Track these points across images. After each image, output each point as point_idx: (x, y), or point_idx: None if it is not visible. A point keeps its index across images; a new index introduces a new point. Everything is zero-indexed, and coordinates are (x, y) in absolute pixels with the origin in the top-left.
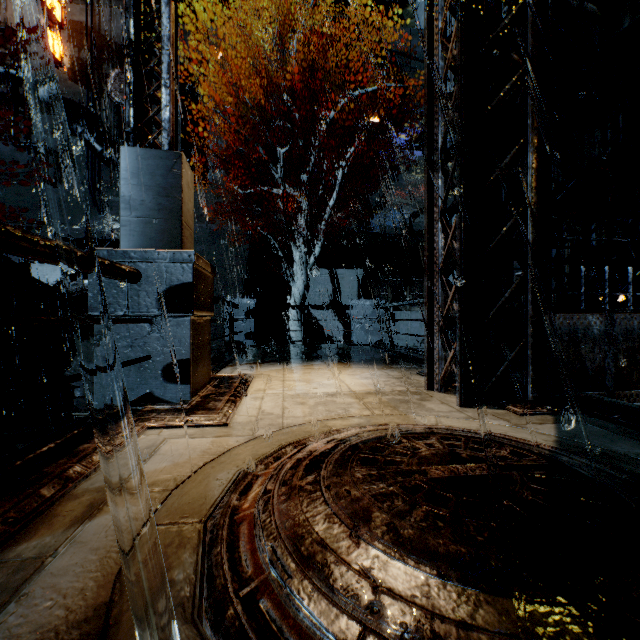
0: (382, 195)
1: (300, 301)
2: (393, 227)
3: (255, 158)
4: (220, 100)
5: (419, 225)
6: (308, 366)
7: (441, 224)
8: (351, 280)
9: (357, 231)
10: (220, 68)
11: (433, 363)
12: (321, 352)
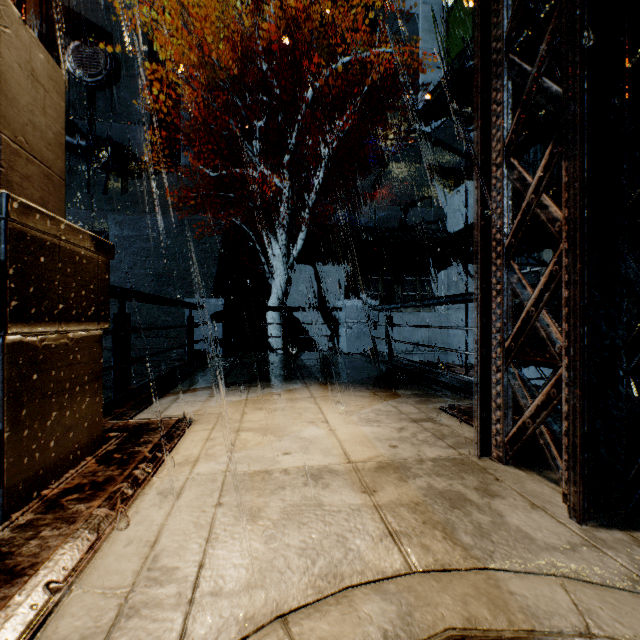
0: (372, 185)
1: (280, 301)
2: (384, 220)
3: (229, 138)
4: (194, 80)
5: (412, 219)
6: (283, 393)
7: (507, 169)
8: (338, 278)
9: (344, 224)
10: (194, 44)
11: (490, 410)
12: (303, 365)
